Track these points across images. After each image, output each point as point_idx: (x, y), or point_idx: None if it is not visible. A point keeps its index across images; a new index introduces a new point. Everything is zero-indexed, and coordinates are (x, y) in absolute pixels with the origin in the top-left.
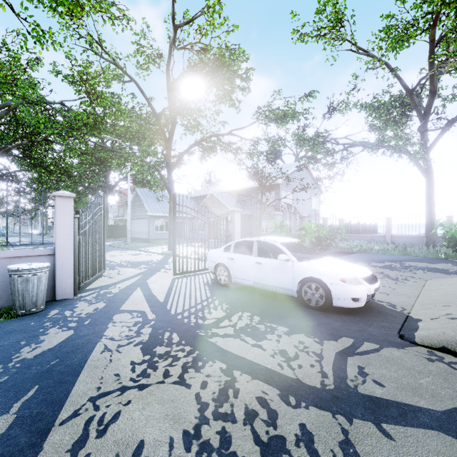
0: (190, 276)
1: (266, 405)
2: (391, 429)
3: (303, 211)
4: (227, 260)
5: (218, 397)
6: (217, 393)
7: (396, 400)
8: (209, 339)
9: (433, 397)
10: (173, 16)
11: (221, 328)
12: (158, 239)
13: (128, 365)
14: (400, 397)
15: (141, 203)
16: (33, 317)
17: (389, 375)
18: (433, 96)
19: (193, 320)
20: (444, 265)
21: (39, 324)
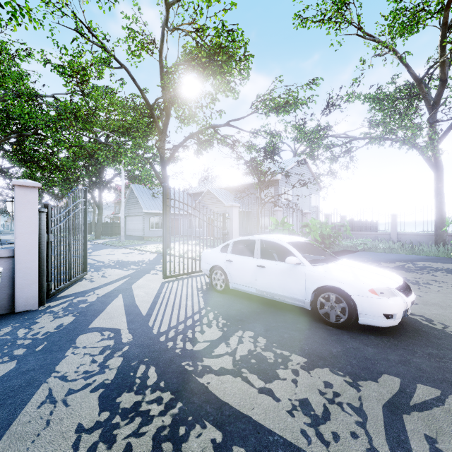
0: (182, 279)
1: None
2: None
3: (303, 207)
4: (224, 263)
5: None
6: None
7: None
8: (199, 378)
9: None
10: None
11: (215, 358)
12: (153, 237)
13: (72, 433)
14: None
15: (136, 199)
16: None
17: None
18: (443, 84)
19: (179, 343)
20: None
21: None
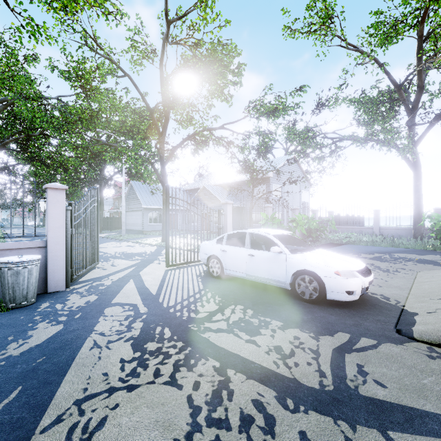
0: (183, 268)
1: (263, 409)
2: (399, 438)
3: (293, 203)
4: (219, 253)
5: (211, 400)
6: (210, 395)
7: (400, 403)
8: (202, 334)
9: (439, 399)
10: (166, 11)
11: (213, 323)
12: (152, 231)
13: (118, 363)
14: (405, 399)
15: (136, 195)
16: (24, 310)
17: (390, 374)
18: (420, 90)
19: (185, 313)
20: (433, 256)
21: (29, 318)
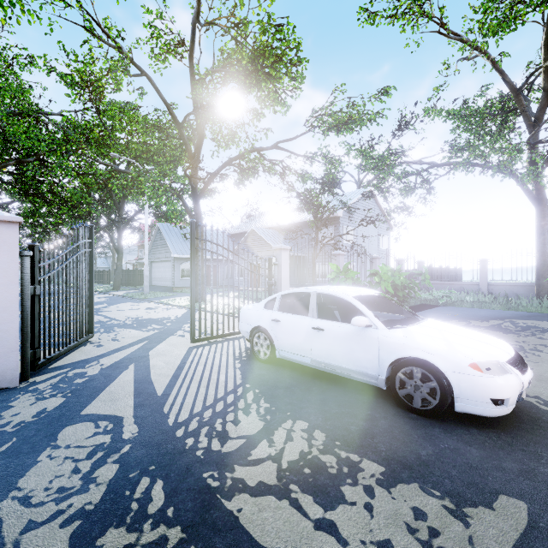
0: (215, 344)
1: None
2: None
3: (369, 251)
4: (269, 323)
5: None
6: None
7: None
8: (226, 502)
9: None
10: None
11: (252, 466)
12: (184, 287)
13: None
14: None
15: (164, 241)
16: None
17: None
18: (547, 96)
19: (202, 441)
20: None
21: None
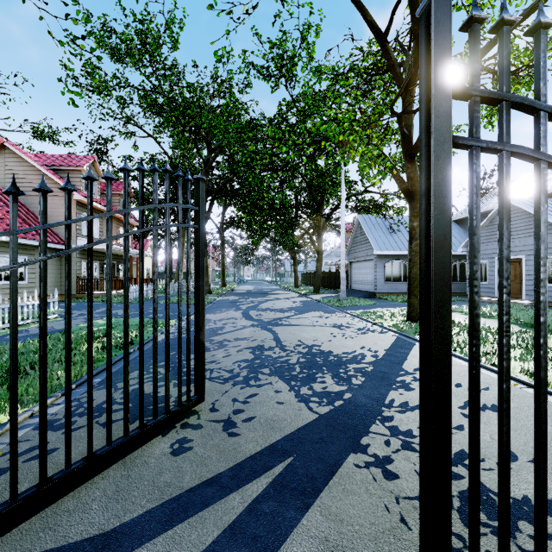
0: None
1: None
2: None
3: None
4: None
5: None
6: None
7: None
8: None
9: None
10: None
11: None
12: (390, 293)
13: None
14: None
15: (364, 237)
16: None
17: None
18: None
19: None
20: None
21: None
